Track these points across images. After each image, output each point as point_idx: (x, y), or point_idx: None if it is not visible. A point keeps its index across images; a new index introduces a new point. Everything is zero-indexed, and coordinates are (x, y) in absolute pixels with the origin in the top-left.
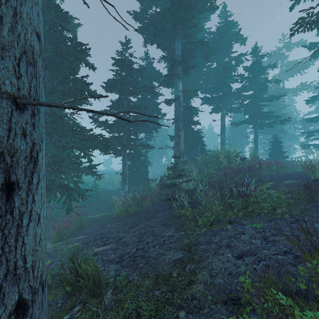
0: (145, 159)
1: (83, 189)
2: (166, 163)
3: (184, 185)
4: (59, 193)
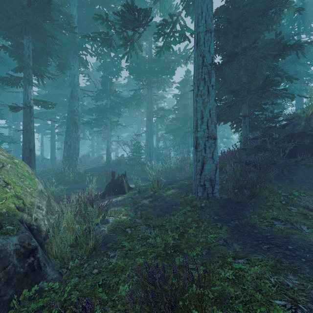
0: None
1: None
2: None
3: None
4: None
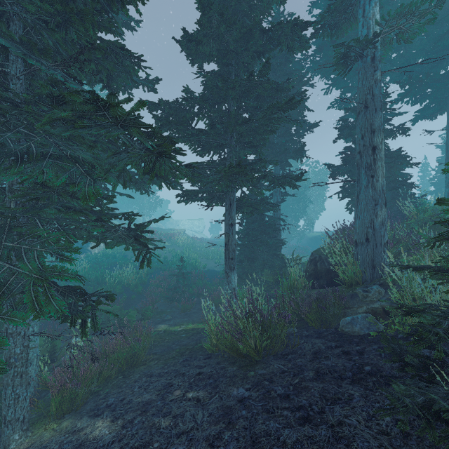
0: (276, 217)
1: (94, 294)
2: (306, 229)
3: (415, 288)
4: (11, 305)
